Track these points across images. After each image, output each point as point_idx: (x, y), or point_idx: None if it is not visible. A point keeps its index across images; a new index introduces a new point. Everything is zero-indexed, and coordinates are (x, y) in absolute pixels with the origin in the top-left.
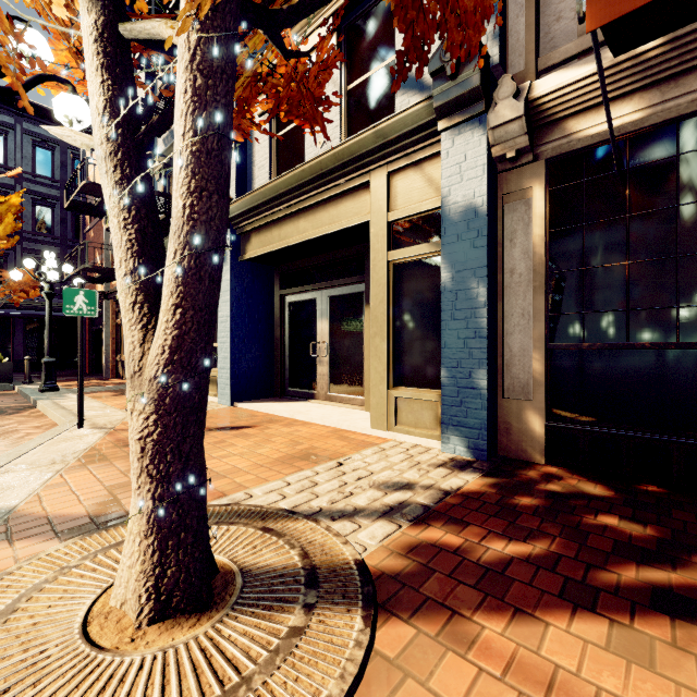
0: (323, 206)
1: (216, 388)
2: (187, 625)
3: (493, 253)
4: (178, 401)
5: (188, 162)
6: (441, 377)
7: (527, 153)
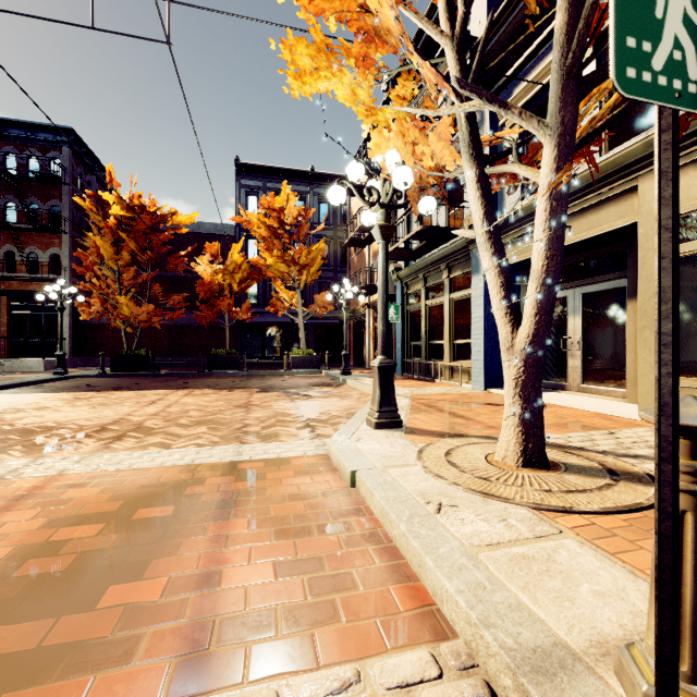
0: (581, 214)
1: (467, 377)
2: (542, 471)
3: None
4: (534, 361)
5: (546, 244)
6: None
7: None
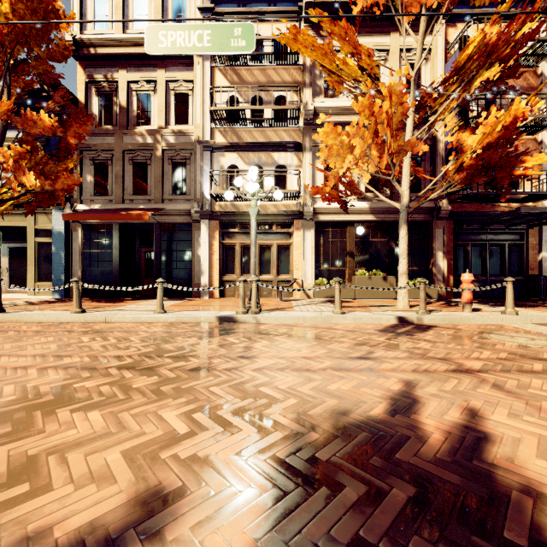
0: (6, 214)
1: None
2: None
3: (68, 244)
4: None
5: None
6: (52, 277)
7: (77, 221)
